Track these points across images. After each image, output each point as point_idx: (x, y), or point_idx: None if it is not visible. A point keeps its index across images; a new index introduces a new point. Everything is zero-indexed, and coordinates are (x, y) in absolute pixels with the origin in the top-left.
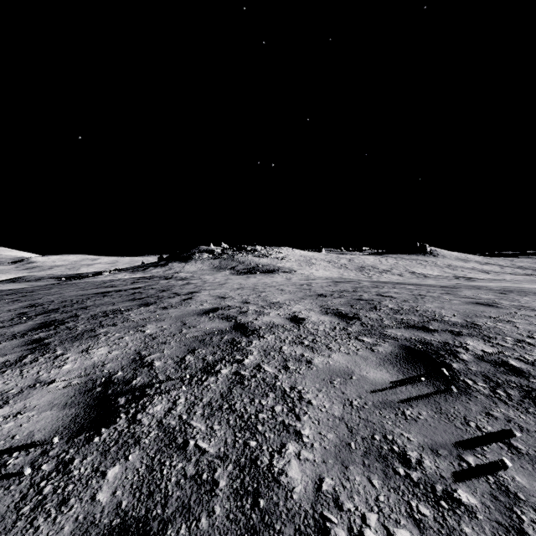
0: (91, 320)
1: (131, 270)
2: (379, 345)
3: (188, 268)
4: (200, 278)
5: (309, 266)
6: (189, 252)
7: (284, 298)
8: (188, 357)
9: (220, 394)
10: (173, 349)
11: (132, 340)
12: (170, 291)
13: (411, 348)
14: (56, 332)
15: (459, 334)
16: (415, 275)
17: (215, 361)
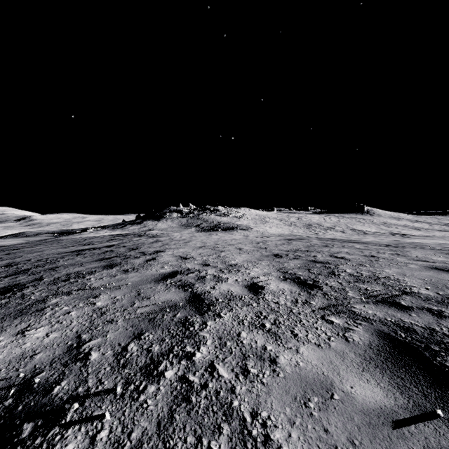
0: (51, 285)
1: (111, 227)
2: (352, 330)
3: (159, 225)
4: (169, 235)
5: (263, 224)
6: (161, 212)
7: (242, 259)
8: (132, 345)
9: (157, 422)
10: (118, 332)
11: (78, 316)
12: (138, 250)
13: (393, 338)
14: (8, 301)
15: (441, 315)
16: (356, 231)
17: (161, 354)
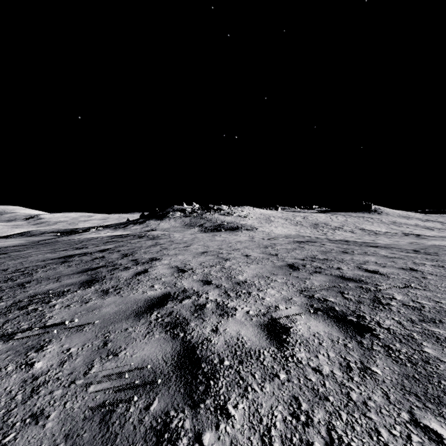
0: None
1: (113, 227)
2: None
3: (162, 225)
4: (170, 237)
5: (268, 224)
6: (165, 211)
7: (251, 273)
8: None
9: None
10: None
11: None
12: (132, 257)
13: None
14: None
15: None
16: (366, 231)
17: None
